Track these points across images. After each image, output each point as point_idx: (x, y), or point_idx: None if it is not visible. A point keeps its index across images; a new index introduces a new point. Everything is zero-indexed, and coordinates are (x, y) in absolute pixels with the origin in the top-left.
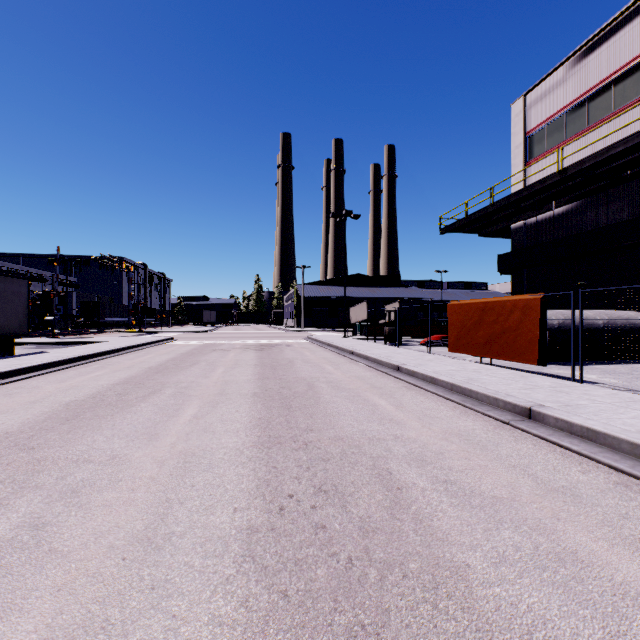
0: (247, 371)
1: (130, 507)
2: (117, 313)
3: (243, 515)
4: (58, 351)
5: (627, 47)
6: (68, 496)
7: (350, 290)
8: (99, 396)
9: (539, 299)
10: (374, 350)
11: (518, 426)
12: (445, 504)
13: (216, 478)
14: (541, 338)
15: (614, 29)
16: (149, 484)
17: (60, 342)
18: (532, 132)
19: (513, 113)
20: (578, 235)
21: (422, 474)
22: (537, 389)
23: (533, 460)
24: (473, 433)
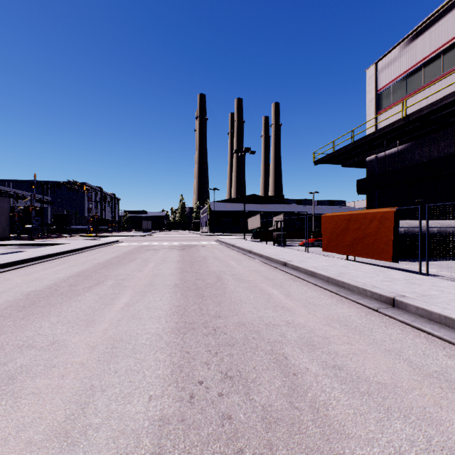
0: (171, 266)
1: (56, 395)
2: (80, 222)
3: (157, 404)
4: (31, 251)
5: (453, 26)
6: (4, 383)
7: (248, 206)
8: (54, 287)
9: (393, 212)
10: (266, 250)
11: (385, 313)
12: (337, 391)
13: (137, 364)
14: (394, 241)
15: (443, 13)
16: (78, 370)
17: (35, 244)
18: (381, 90)
19: (367, 76)
20: (417, 165)
21: (313, 359)
22: (395, 281)
23: (404, 345)
24: (350, 319)
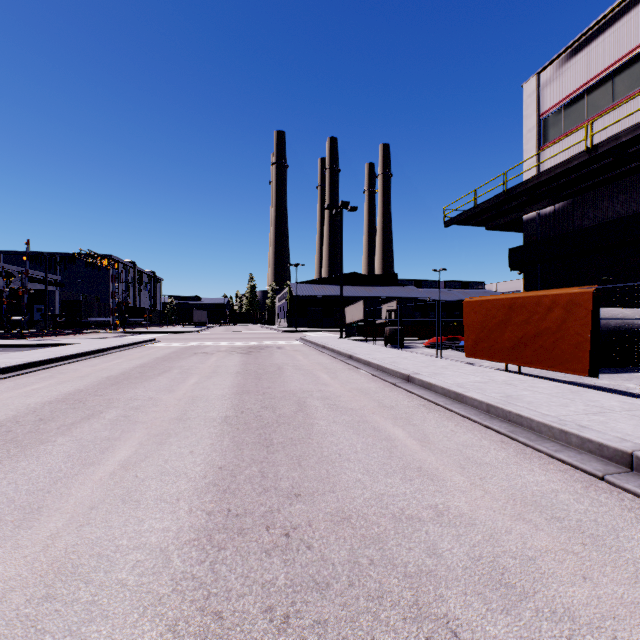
0: (225, 382)
1: None
2: (102, 313)
3: None
4: (9, 356)
5: None
6: None
7: (345, 289)
8: (9, 424)
9: (590, 293)
10: (375, 354)
11: (624, 486)
12: None
13: None
14: (591, 342)
15: None
16: None
17: (25, 344)
18: (547, 113)
19: (525, 94)
20: (605, 224)
21: None
22: (610, 414)
23: None
24: (559, 501)
